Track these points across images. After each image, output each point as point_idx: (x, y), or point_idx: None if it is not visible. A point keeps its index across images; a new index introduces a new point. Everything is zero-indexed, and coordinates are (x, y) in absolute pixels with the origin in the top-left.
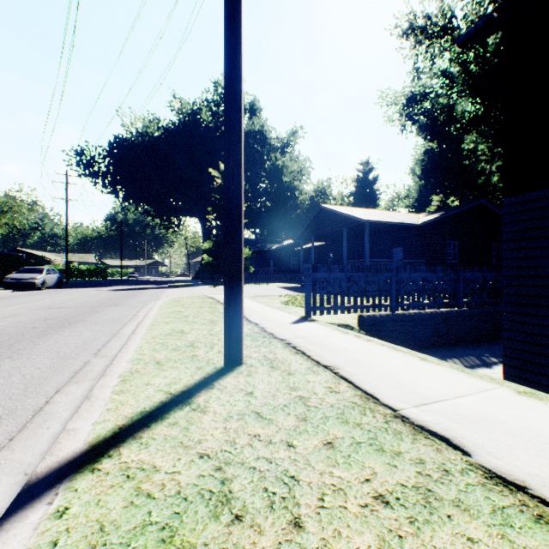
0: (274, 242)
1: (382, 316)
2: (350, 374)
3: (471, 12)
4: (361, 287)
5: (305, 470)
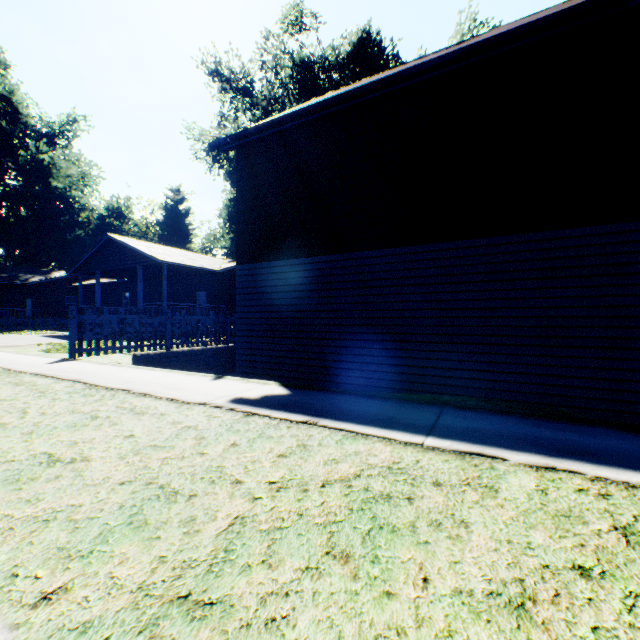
0: (34, 272)
1: (157, 354)
2: (89, 380)
3: (268, 86)
4: (136, 329)
5: (35, 405)
